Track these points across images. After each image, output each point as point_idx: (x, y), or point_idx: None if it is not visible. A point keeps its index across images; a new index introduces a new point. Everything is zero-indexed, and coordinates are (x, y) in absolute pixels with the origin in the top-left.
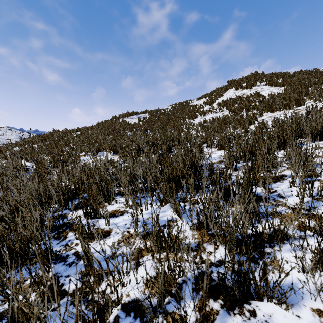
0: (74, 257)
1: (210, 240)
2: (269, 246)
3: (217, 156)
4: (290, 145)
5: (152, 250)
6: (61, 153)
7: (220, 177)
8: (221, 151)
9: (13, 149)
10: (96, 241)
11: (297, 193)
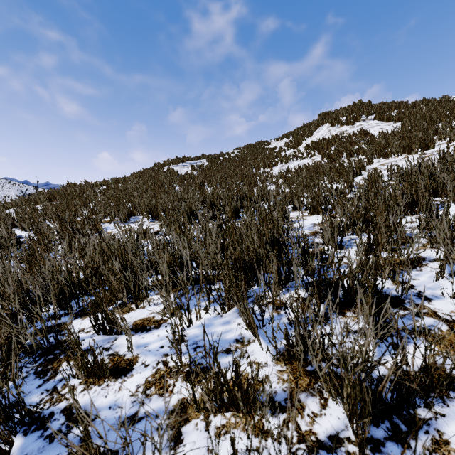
0: (63, 419)
1: (311, 388)
2: (424, 405)
3: (309, 224)
4: (427, 208)
5: (205, 407)
6: (74, 218)
7: (322, 265)
8: (314, 216)
9: (4, 211)
10: (107, 383)
11: (452, 292)
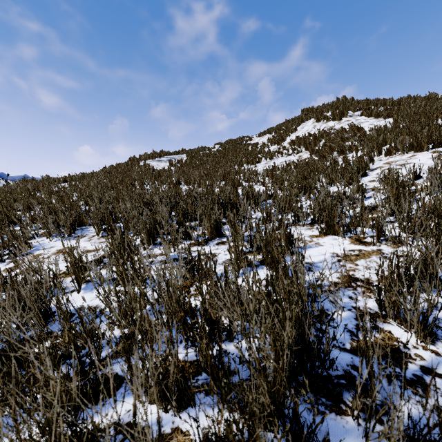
0: None
1: None
2: None
3: (329, 254)
4: None
5: None
6: None
7: None
8: (330, 238)
9: None
10: None
11: None
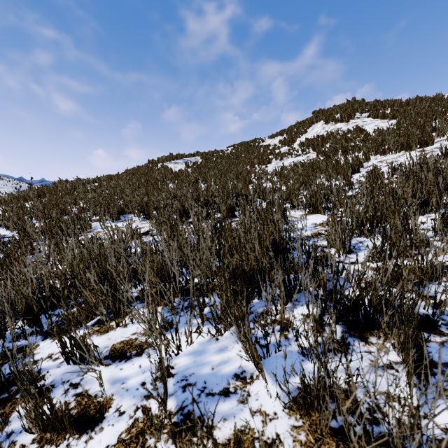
0: None
1: None
2: None
3: (310, 224)
4: (446, 208)
5: None
6: (61, 217)
7: (338, 278)
8: (314, 216)
9: None
10: (68, 441)
11: None
